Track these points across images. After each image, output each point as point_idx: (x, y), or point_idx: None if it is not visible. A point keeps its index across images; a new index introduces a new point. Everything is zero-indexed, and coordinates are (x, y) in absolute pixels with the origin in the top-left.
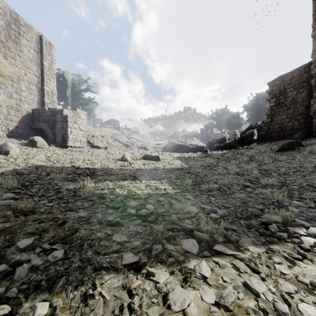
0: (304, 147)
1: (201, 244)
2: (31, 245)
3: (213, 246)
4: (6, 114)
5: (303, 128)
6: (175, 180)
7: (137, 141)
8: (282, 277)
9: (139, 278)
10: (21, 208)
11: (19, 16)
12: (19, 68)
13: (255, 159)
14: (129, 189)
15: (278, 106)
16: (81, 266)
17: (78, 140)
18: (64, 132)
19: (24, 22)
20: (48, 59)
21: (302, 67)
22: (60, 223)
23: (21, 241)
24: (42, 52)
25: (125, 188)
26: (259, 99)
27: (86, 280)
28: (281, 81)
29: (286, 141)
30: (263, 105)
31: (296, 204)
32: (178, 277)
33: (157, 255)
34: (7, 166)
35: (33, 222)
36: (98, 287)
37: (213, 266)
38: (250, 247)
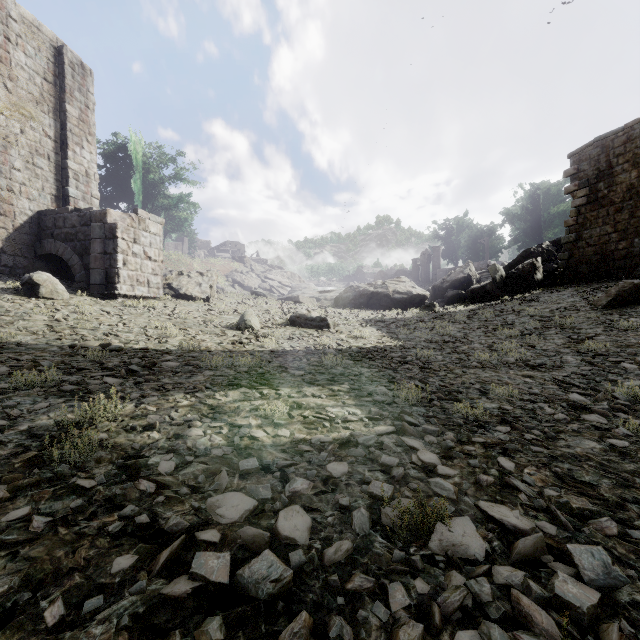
0: None
1: None
2: None
3: None
4: None
5: None
6: (372, 385)
7: (281, 286)
8: None
9: None
10: None
11: None
12: (6, 118)
13: (555, 325)
14: (236, 425)
15: (594, 205)
16: None
17: (142, 282)
18: (110, 262)
19: (21, 14)
20: (77, 101)
21: None
22: None
23: None
24: (64, 84)
25: (224, 419)
26: (538, 196)
27: None
28: (600, 148)
29: (627, 284)
30: (547, 210)
31: None
32: None
33: None
34: None
35: None
36: None
37: None
38: None
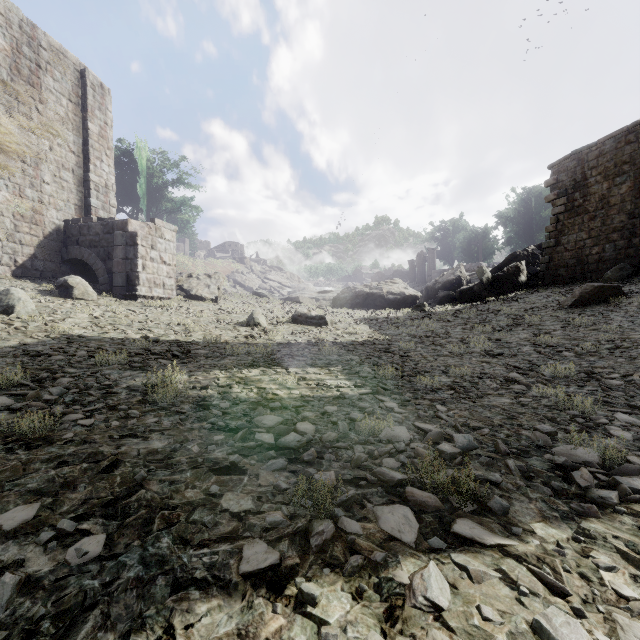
0: (628, 297)
1: (423, 517)
2: (33, 522)
3: (450, 522)
4: (11, 230)
5: (623, 259)
6: (359, 367)
7: (280, 287)
8: (622, 607)
9: (281, 609)
10: (23, 431)
11: (38, 28)
12: (37, 137)
13: (524, 322)
14: (262, 388)
15: (571, 213)
16: (143, 578)
17: (158, 285)
18: (131, 266)
19: (49, 43)
20: (97, 119)
21: (622, 133)
22: (105, 466)
23: (11, 511)
24: (86, 104)
25: (252, 384)
26: (529, 200)
27: (152, 617)
28: (576, 161)
29: (589, 286)
30: (539, 213)
31: (625, 420)
32: (373, 606)
33: (322, 547)
34: (7, 338)
35: (45, 465)
36: (180, 635)
37: (455, 577)
38: (536, 526)
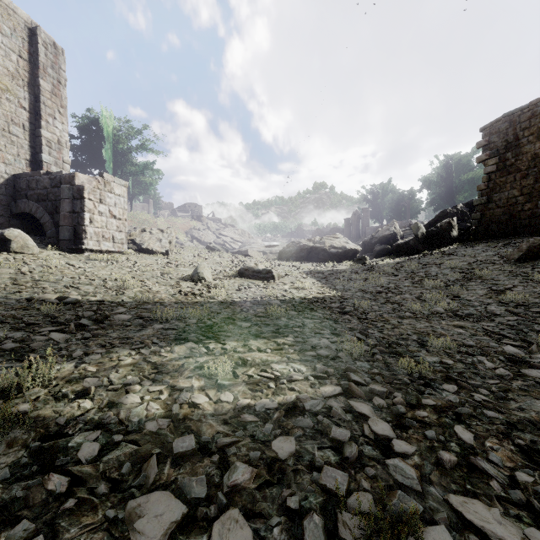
0: None
1: None
2: None
3: None
4: None
5: None
6: (315, 338)
7: (232, 242)
8: None
9: None
10: None
11: None
12: None
13: (474, 276)
14: (177, 389)
15: (503, 172)
16: None
17: (107, 238)
18: (78, 220)
19: None
20: (50, 77)
21: None
22: None
23: None
24: (37, 61)
25: (165, 381)
26: (450, 166)
27: None
28: (508, 123)
29: (537, 240)
30: (458, 177)
31: None
32: None
33: None
34: None
35: None
36: None
37: None
38: None
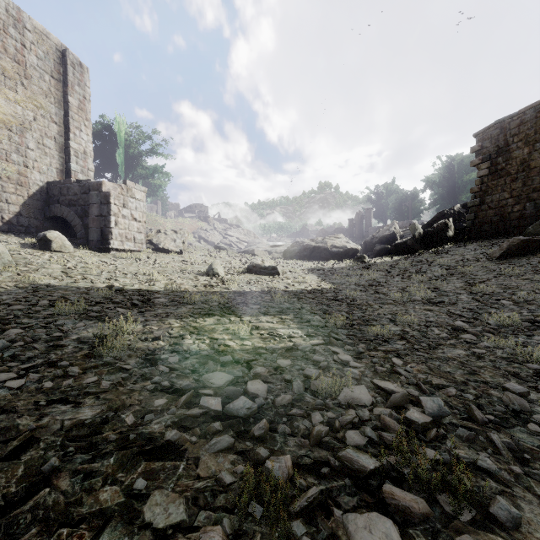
0: None
1: (411, 534)
2: None
3: None
4: None
5: None
6: (310, 315)
7: (238, 242)
8: None
9: None
10: None
11: (23, 12)
12: (22, 108)
13: (457, 272)
14: (214, 338)
15: (495, 175)
16: None
17: (129, 239)
18: (105, 223)
19: (33, 25)
20: (77, 93)
21: None
22: (13, 448)
23: None
24: (66, 80)
25: (205, 335)
26: (453, 166)
27: None
28: (499, 129)
29: (515, 240)
30: (461, 178)
31: None
32: None
33: None
34: None
35: None
36: None
37: None
38: None
